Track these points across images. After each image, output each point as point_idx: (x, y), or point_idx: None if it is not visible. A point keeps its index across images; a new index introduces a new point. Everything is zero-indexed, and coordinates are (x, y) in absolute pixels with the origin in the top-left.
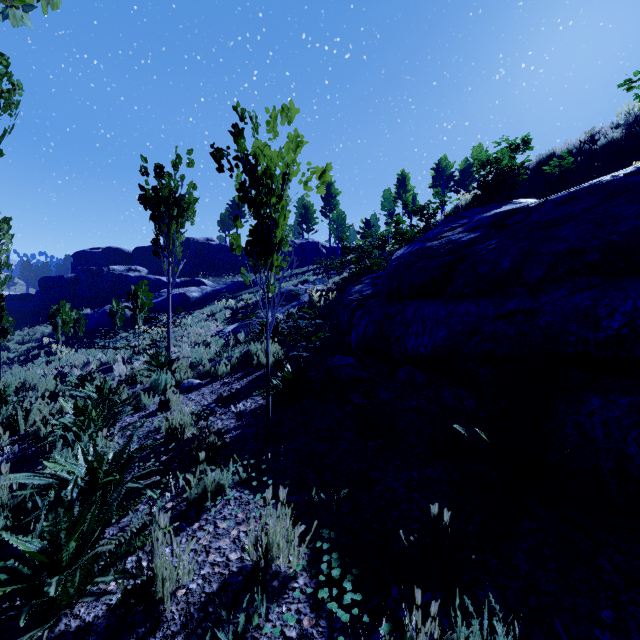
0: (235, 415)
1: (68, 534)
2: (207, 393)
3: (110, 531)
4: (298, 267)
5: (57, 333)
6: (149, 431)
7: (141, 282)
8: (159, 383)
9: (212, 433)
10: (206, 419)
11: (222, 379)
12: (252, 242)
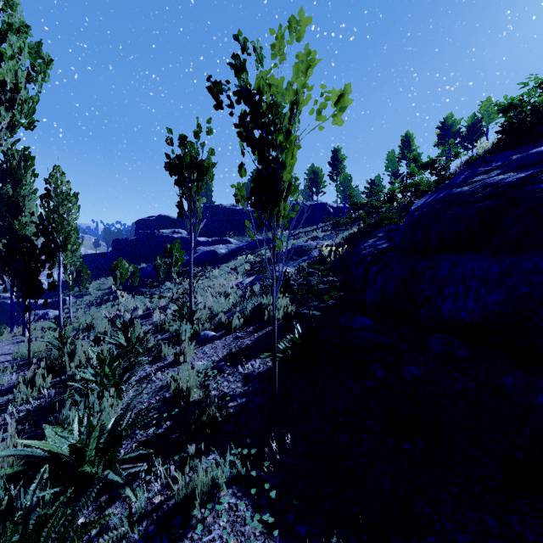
0: (242, 377)
1: None
2: (219, 347)
3: None
4: (308, 226)
5: (116, 283)
6: (161, 386)
7: (175, 241)
8: (180, 333)
9: (213, 405)
10: (207, 388)
11: (235, 332)
12: (254, 188)
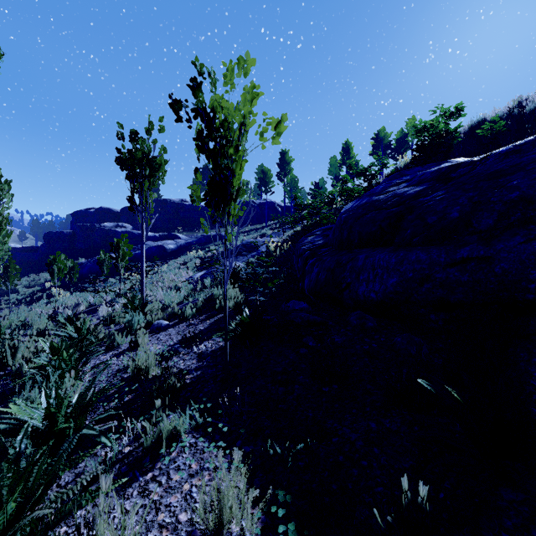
0: (197, 356)
1: (10, 492)
2: (173, 333)
3: (66, 477)
4: (258, 223)
5: (53, 279)
6: (118, 370)
7: (122, 235)
8: (132, 324)
9: (172, 375)
10: (167, 361)
11: (188, 320)
12: (209, 191)
